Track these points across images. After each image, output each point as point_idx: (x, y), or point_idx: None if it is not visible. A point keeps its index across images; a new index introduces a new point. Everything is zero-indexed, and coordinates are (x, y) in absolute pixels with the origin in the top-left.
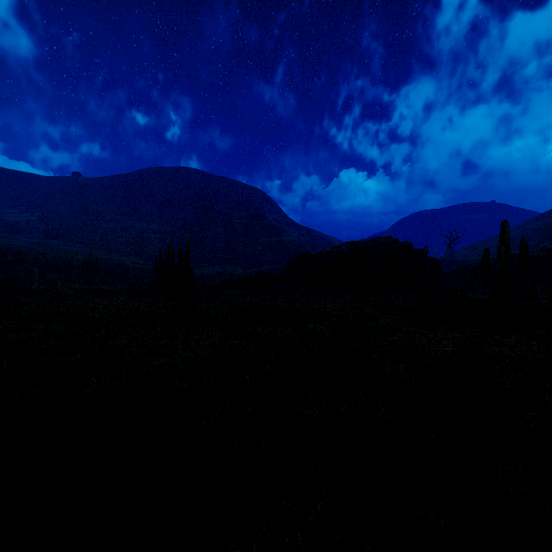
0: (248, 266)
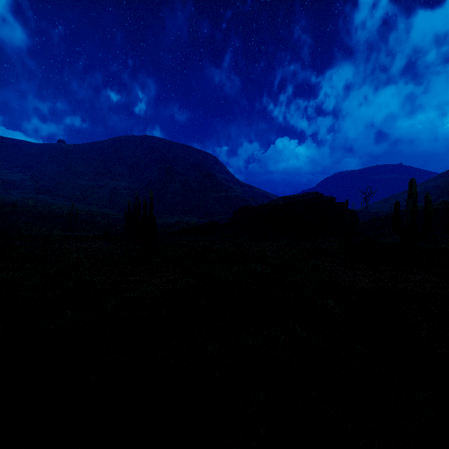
0: (201, 216)
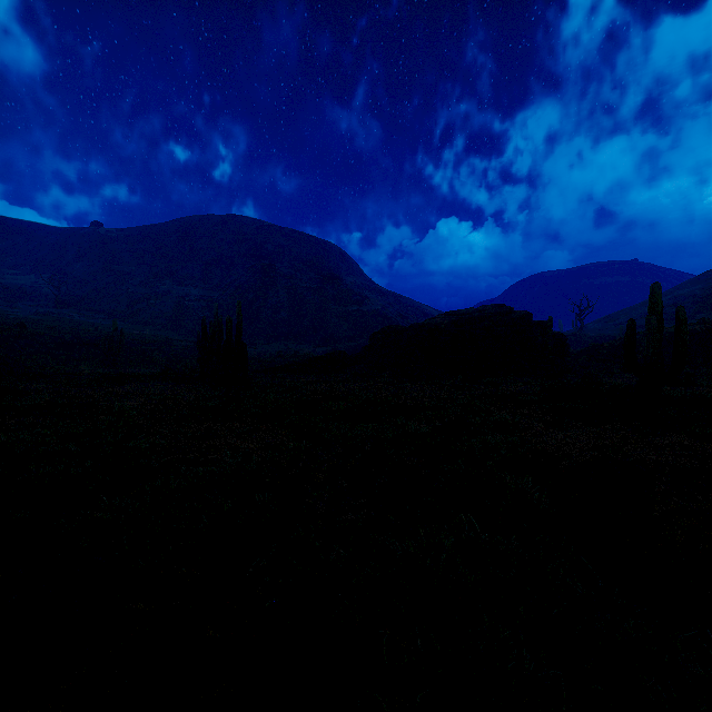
0: (319, 343)
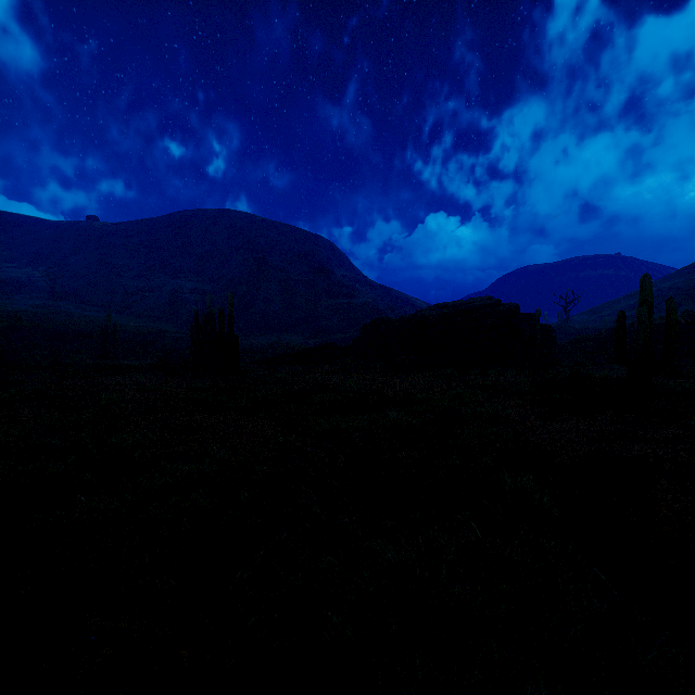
0: (310, 334)
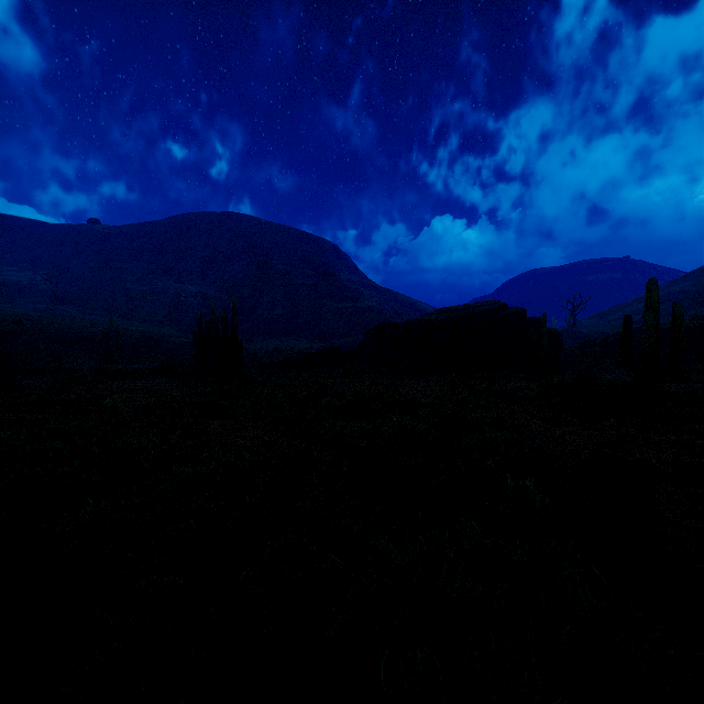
0: (315, 339)
